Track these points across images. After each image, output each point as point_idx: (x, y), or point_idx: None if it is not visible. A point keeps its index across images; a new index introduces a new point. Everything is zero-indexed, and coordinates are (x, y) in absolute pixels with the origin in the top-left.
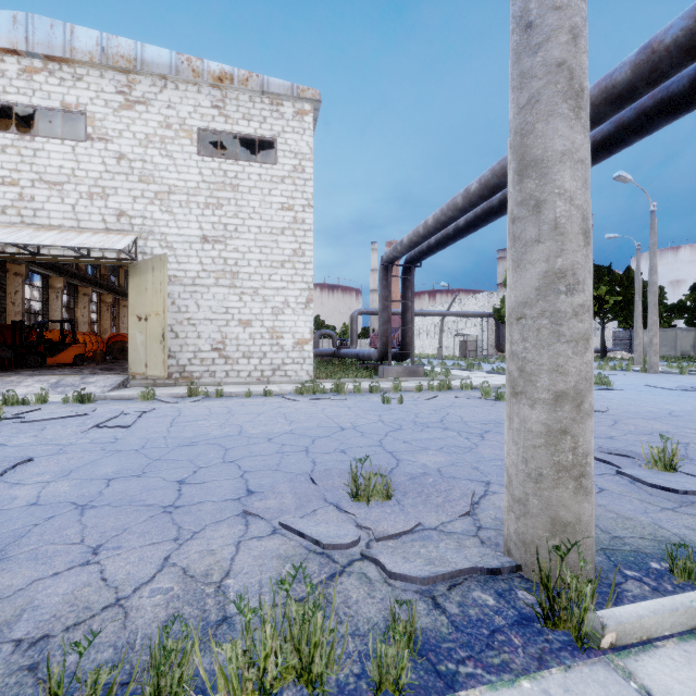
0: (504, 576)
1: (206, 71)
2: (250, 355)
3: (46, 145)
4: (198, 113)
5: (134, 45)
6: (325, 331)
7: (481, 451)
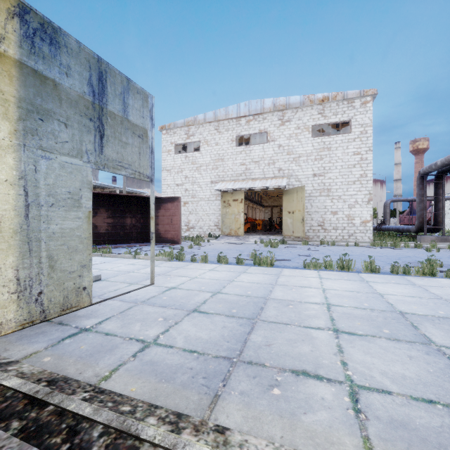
0: None
1: (315, 99)
2: (336, 228)
3: (254, 147)
4: (311, 119)
5: (285, 98)
6: None
7: None
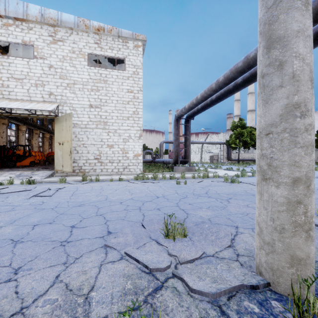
0: (260, 290)
1: (91, 26)
2: (113, 161)
3: (14, 60)
4: (88, 46)
5: (57, 13)
6: (148, 150)
7: (229, 209)
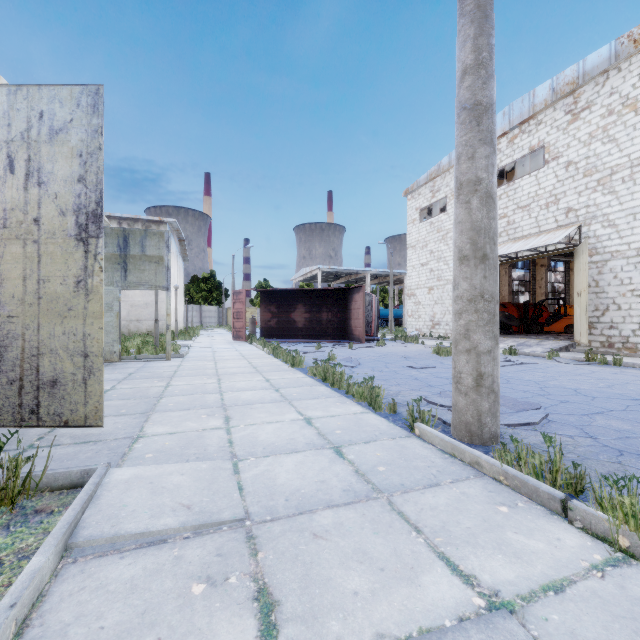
0: (448, 427)
1: None
2: None
3: (520, 183)
4: None
5: (576, 67)
6: None
7: None
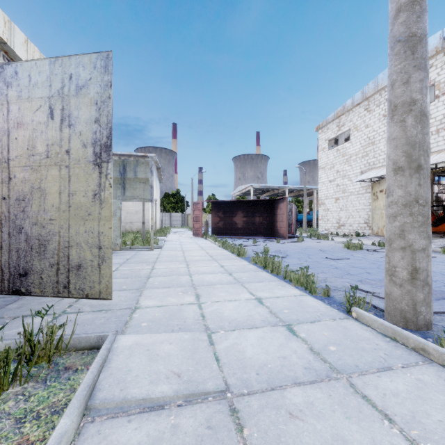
0: (379, 311)
1: None
2: None
3: None
4: None
5: None
6: None
7: None
